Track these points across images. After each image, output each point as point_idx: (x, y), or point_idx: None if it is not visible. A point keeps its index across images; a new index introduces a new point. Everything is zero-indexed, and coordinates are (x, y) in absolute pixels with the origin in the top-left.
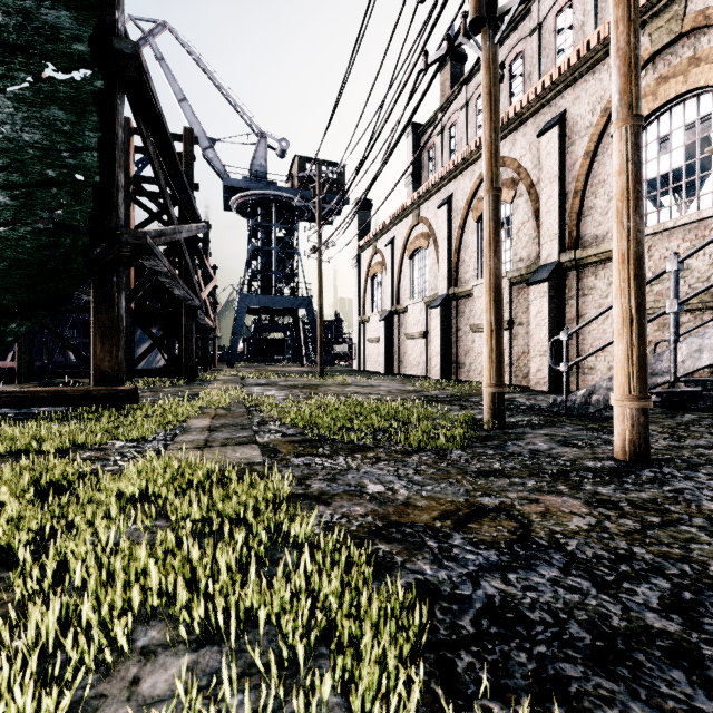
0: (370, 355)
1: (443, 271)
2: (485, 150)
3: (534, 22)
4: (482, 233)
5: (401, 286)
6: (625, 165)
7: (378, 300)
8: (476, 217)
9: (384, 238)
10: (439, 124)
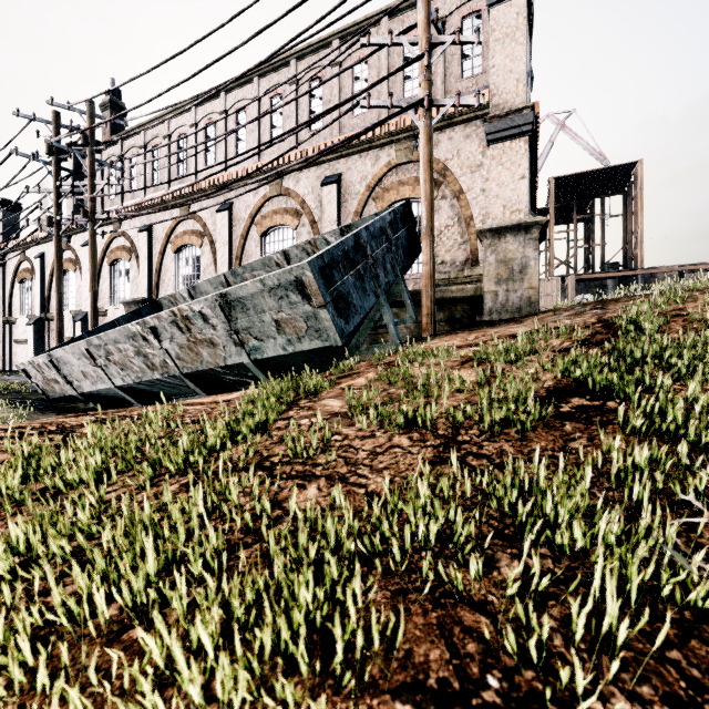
0: (18, 356)
1: (86, 294)
2: (55, 277)
3: (166, 131)
4: (115, 274)
5: (52, 297)
6: (91, 304)
7: (28, 304)
8: (109, 263)
9: (35, 250)
10: (100, 157)
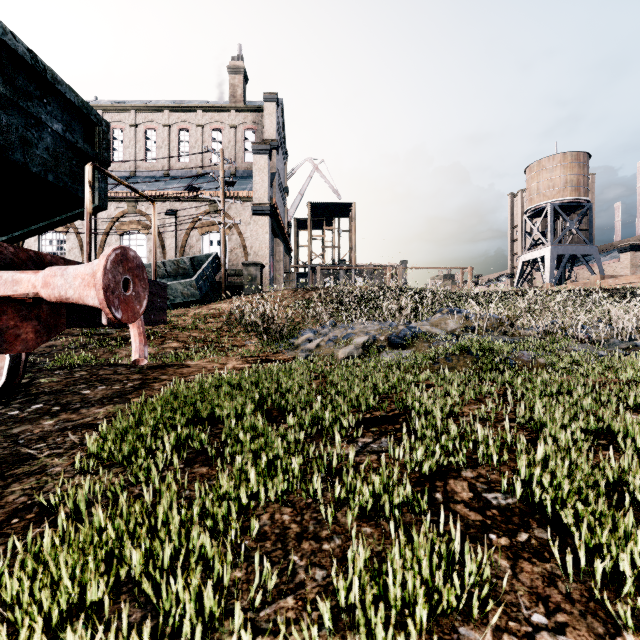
0: None
1: None
2: None
3: None
4: None
5: None
6: None
7: None
8: None
9: None
10: None
